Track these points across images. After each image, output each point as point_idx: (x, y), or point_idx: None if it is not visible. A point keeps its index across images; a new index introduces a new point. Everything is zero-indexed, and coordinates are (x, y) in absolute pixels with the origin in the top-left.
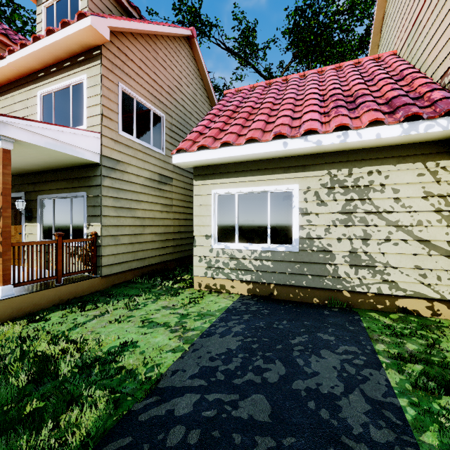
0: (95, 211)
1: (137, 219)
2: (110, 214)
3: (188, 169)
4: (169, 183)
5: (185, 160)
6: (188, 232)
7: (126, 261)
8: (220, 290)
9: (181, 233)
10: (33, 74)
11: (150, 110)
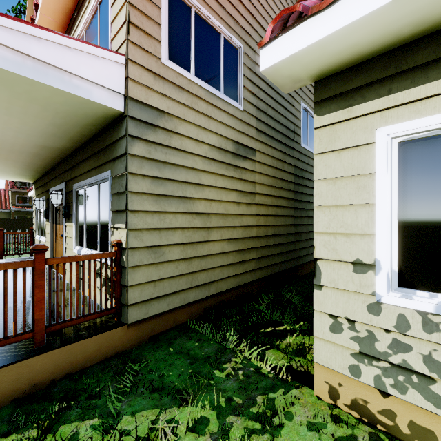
0: (119, 202)
1: (196, 215)
2: (145, 207)
3: (278, 138)
4: (250, 157)
5: (300, 46)
6: (278, 235)
7: (176, 290)
8: (411, 439)
9: (268, 237)
10: (70, 22)
11: (220, 33)
